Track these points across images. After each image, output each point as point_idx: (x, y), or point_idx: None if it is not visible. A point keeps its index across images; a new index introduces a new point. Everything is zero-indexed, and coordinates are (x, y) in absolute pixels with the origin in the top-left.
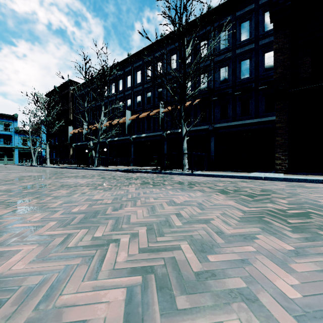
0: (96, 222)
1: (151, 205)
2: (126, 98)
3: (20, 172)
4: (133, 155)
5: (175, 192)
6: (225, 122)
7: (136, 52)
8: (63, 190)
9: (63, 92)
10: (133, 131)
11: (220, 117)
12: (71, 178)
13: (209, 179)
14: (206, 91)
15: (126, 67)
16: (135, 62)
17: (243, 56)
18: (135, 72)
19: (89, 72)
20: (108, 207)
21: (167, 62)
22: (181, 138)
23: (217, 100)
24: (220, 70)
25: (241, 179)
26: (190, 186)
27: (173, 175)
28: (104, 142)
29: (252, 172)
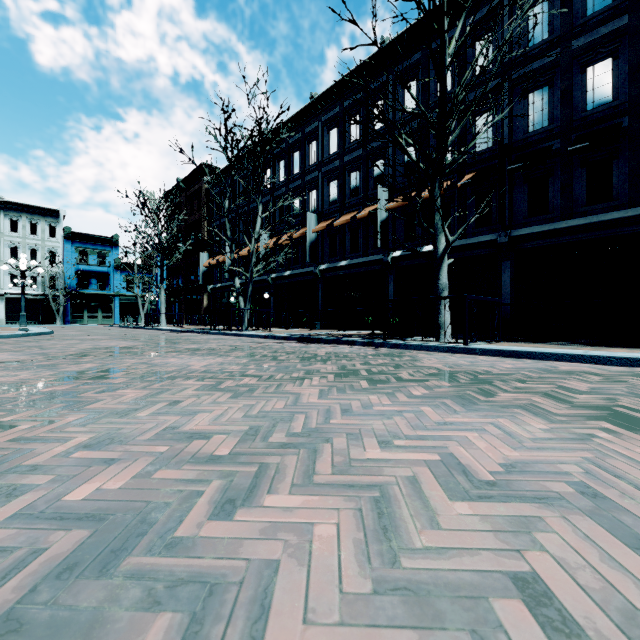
0: (77, 635)
1: (373, 481)
2: (307, 188)
3: (103, 340)
4: (322, 305)
5: (445, 410)
6: (541, 224)
7: (327, 89)
8: (137, 388)
9: (192, 188)
10: (321, 256)
11: (528, 211)
12: (183, 354)
13: (522, 366)
14: (490, 152)
15: (308, 124)
16: (325, 112)
17: (594, 53)
18: (325, 133)
19: (232, 137)
20: (206, 484)
21: (400, 78)
22: (433, 260)
23: (520, 169)
24: (527, 99)
25: (627, 369)
26: (480, 388)
27: (415, 351)
28: (264, 281)
29: (638, 348)
